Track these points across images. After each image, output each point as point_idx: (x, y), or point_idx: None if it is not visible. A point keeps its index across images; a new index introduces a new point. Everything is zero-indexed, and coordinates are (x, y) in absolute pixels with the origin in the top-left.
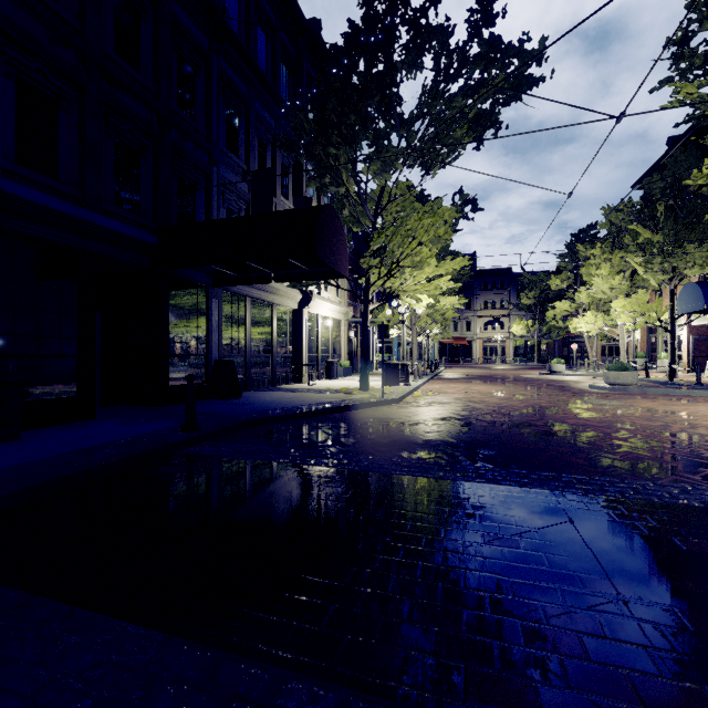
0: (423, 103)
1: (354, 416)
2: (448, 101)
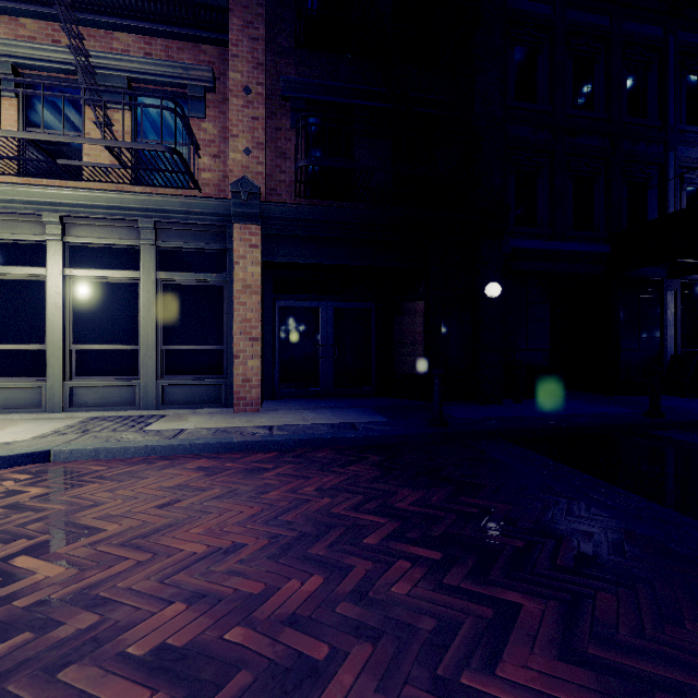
0: None
1: None
2: None
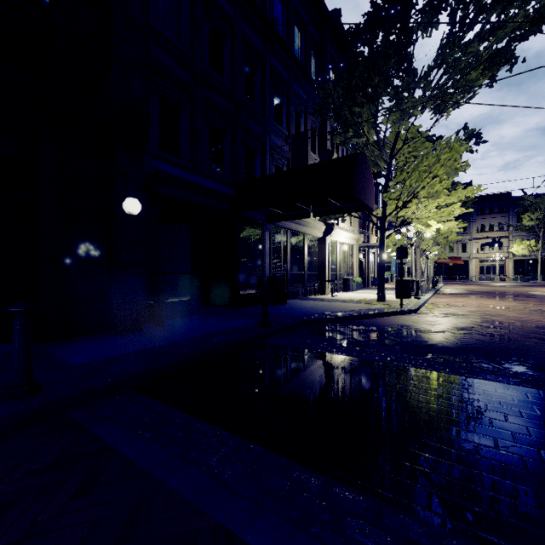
0: (439, 55)
1: (382, 322)
2: (464, 48)
